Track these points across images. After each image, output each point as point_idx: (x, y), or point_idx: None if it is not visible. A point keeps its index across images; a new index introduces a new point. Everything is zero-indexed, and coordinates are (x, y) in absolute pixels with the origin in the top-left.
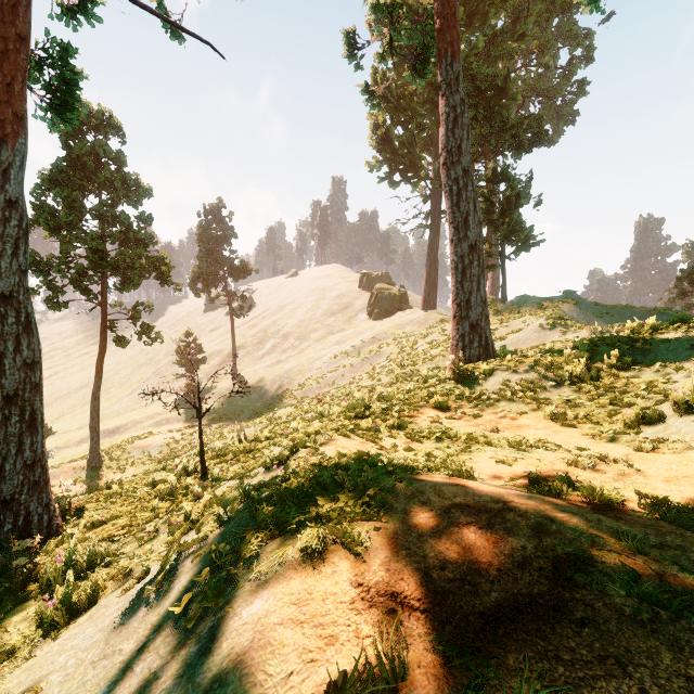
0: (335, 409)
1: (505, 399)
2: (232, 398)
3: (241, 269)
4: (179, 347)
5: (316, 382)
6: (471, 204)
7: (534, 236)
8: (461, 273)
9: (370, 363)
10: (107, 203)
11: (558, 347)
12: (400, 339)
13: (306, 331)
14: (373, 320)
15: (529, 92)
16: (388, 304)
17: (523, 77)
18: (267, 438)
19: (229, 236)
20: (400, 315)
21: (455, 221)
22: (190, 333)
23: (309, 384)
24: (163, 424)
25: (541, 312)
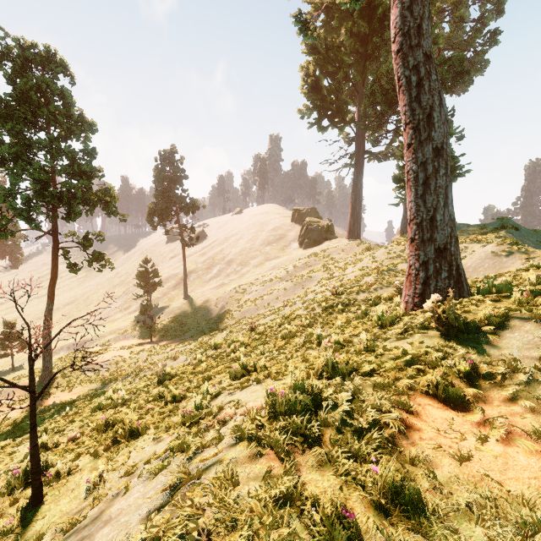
0: (262, 362)
1: None
2: (181, 316)
3: (190, 205)
4: (139, 272)
5: (253, 303)
6: (435, 96)
7: (460, 167)
8: (422, 185)
9: (302, 287)
10: (53, 137)
11: (539, 277)
12: (329, 265)
13: (246, 258)
14: (304, 248)
15: (442, 47)
16: (317, 234)
17: (437, 33)
18: (174, 396)
19: (180, 177)
20: (328, 243)
21: (415, 120)
22: (148, 260)
23: (247, 305)
24: (120, 339)
25: (484, 238)
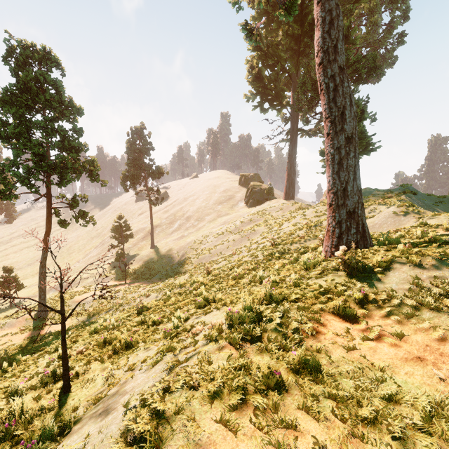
0: (219, 295)
1: (429, 307)
2: (149, 262)
3: (156, 171)
4: (114, 226)
5: (208, 252)
6: (347, 99)
7: (373, 143)
8: (337, 164)
9: (247, 239)
10: (48, 119)
11: (425, 232)
12: (269, 221)
13: (202, 215)
14: (249, 207)
15: (360, 45)
16: (259, 196)
17: (356, 34)
18: (154, 321)
19: (148, 149)
20: (268, 203)
21: (332, 116)
22: (121, 216)
23: (203, 253)
24: (99, 281)
25: (389, 201)
